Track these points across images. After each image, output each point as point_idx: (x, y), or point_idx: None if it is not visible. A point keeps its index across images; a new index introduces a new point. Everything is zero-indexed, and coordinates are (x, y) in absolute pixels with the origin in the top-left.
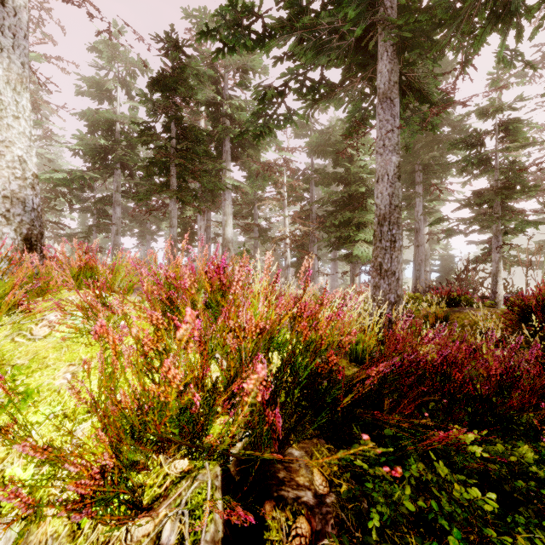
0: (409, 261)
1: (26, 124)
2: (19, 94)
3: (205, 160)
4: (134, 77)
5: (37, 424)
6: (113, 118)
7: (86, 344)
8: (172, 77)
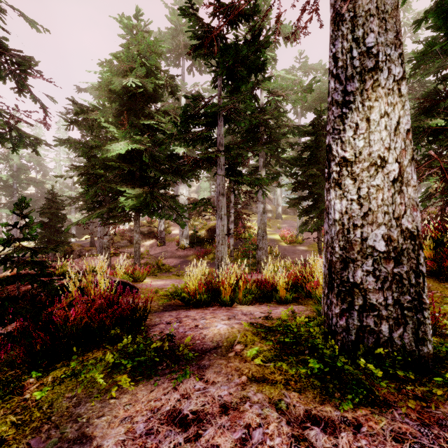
0: None
1: None
2: None
3: None
4: None
5: None
6: None
7: None
8: None
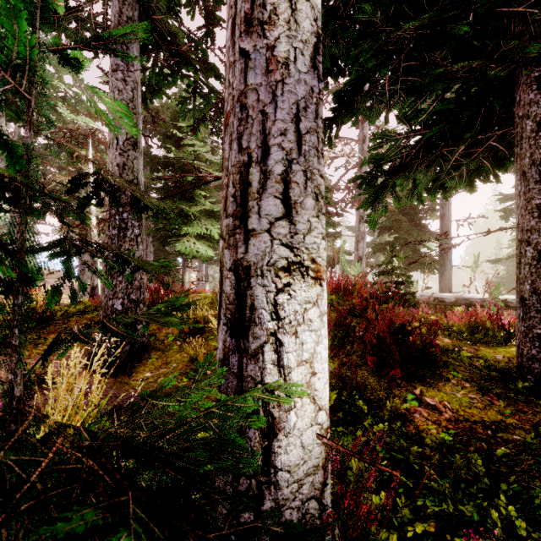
0: None
1: None
2: None
3: None
4: None
5: None
6: None
7: None
8: None
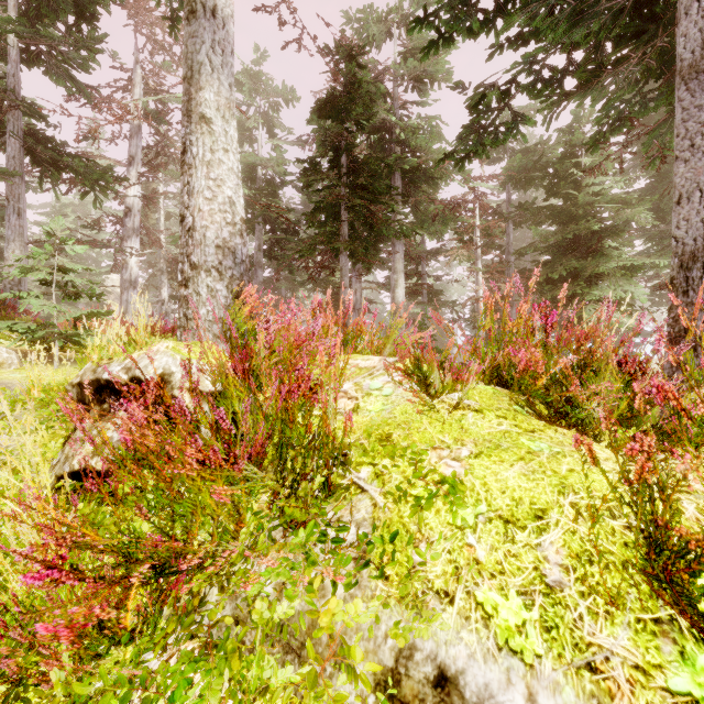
0: (649, 333)
1: (234, 158)
2: (227, 122)
3: (384, 199)
4: (278, 109)
5: (467, 528)
6: (256, 162)
7: (437, 421)
8: (342, 96)
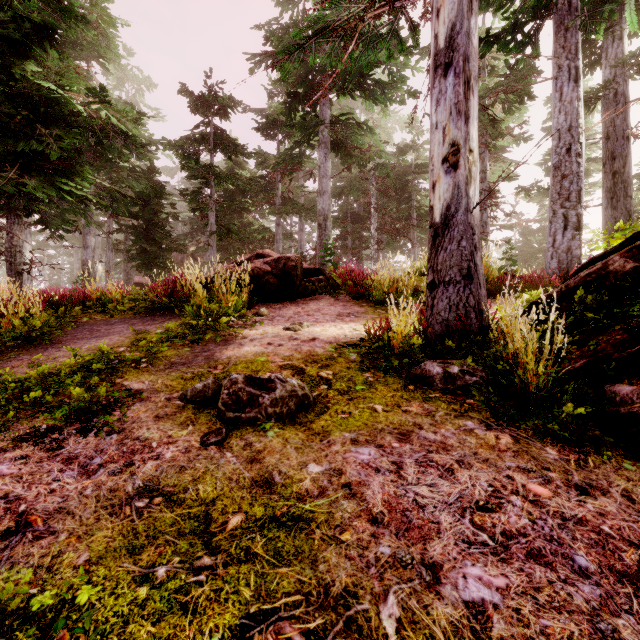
0: None
1: None
2: None
3: None
4: None
5: None
6: None
7: None
8: None
